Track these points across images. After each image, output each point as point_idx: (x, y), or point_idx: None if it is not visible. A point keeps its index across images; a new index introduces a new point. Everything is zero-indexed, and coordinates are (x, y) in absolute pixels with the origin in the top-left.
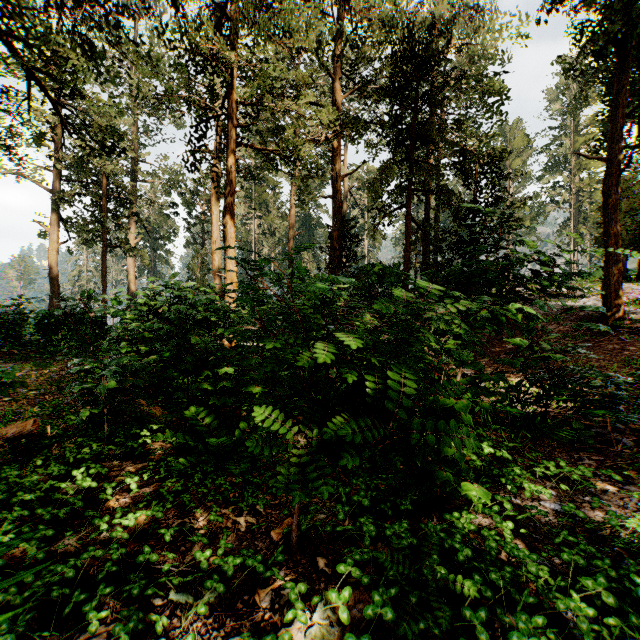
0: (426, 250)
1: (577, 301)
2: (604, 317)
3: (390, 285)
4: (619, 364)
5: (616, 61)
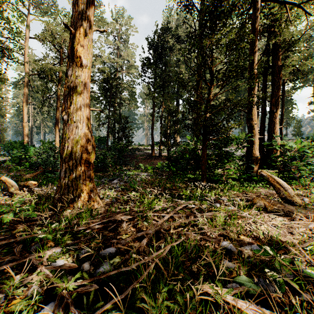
0: (114, 133)
1: (150, 151)
2: (151, 155)
3: (102, 143)
4: (147, 163)
5: (152, 100)
